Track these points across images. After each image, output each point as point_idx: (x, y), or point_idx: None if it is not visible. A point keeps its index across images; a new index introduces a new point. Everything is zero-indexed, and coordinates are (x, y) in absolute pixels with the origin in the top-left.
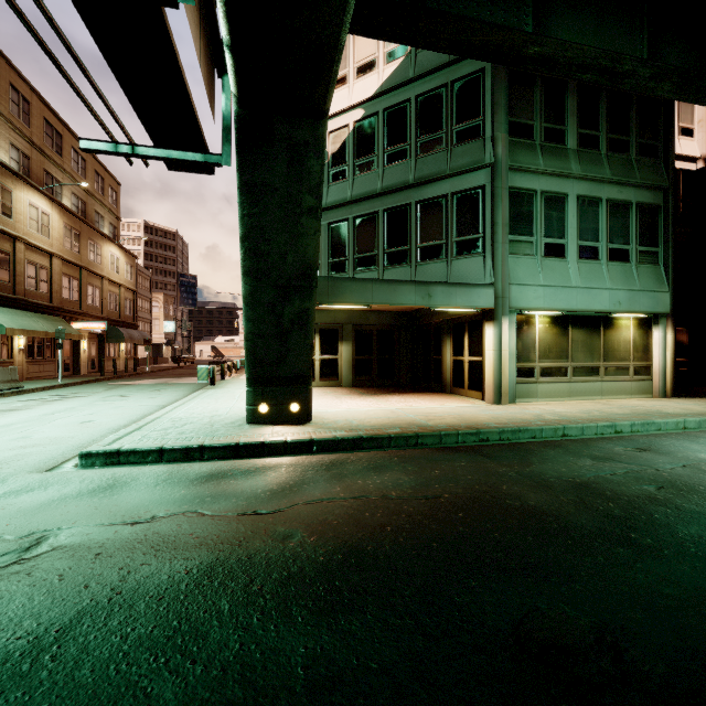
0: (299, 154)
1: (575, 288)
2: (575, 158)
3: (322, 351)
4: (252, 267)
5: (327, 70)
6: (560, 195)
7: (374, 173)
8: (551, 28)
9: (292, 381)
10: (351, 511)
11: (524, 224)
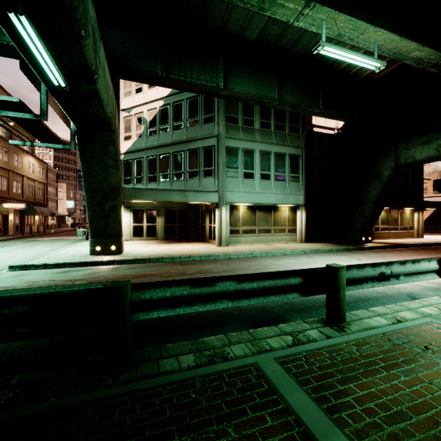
0: (105, 145)
1: (258, 193)
2: (258, 133)
3: (148, 221)
4: (88, 188)
5: (107, 122)
6: (252, 150)
7: (168, 133)
8: (232, 83)
9: (112, 236)
10: (108, 278)
11: (234, 163)
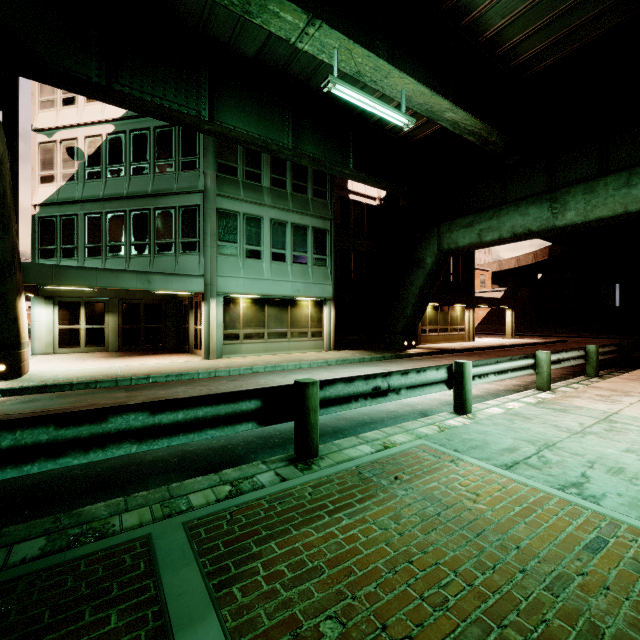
0: None
1: (267, 280)
2: (268, 193)
3: (88, 321)
4: None
5: None
6: (258, 217)
7: (123, 179)
8: (222, 114)
9: None
10: None
11: (230, 235)
